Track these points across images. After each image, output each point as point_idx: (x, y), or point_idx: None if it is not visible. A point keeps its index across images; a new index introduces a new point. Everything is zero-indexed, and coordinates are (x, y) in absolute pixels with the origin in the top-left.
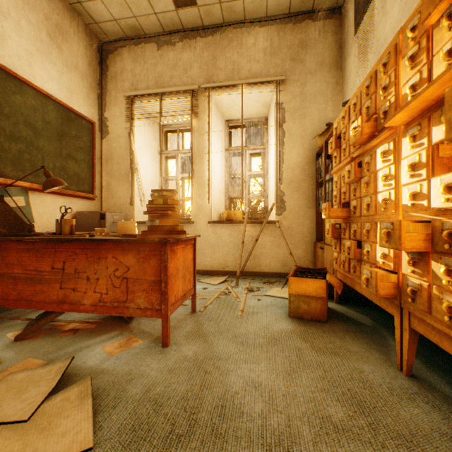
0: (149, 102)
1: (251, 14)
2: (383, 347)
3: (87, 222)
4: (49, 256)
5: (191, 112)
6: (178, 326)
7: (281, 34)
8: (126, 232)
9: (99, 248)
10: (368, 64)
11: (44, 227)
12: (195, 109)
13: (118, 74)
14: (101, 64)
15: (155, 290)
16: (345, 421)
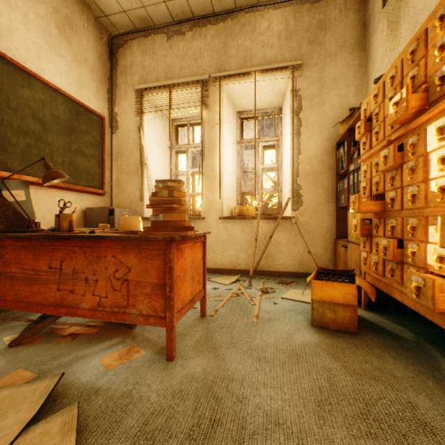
0: (158, 94)
1: None
2: (436, 371)
3: (96, 218)
4: (47, 254)
5: (201, 103)
6: (185, 334)
7: (297, 16)
8: (130, 228)
9: (98, 246)
10: (400, 37)
11: (53, 223)
12: (205, 100)
13: (127, 68)
14: (111, 58)
15: (158, 295)
16: None
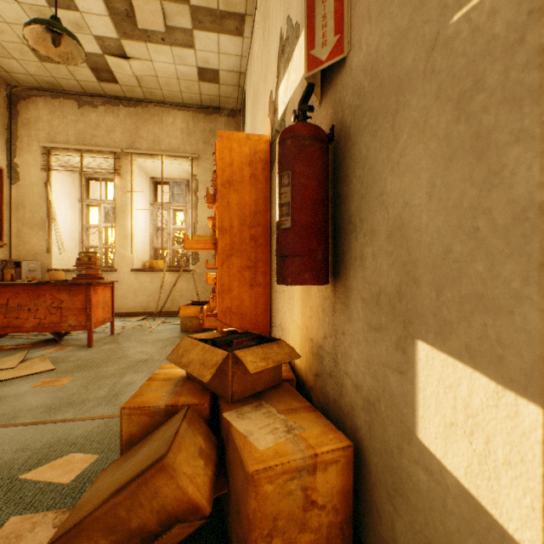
0: (69, 156)
1: (170, 99)
2: None
3: None
4: None
5: (114, 172)
6: (99, 341)
7: (196, 120)
8: (58, 278)
9: (40, 289)
10: None
11: None
12: (118, 169)
13: (32, 122)
14: (10, 108)
15: (82, 314)
16: None
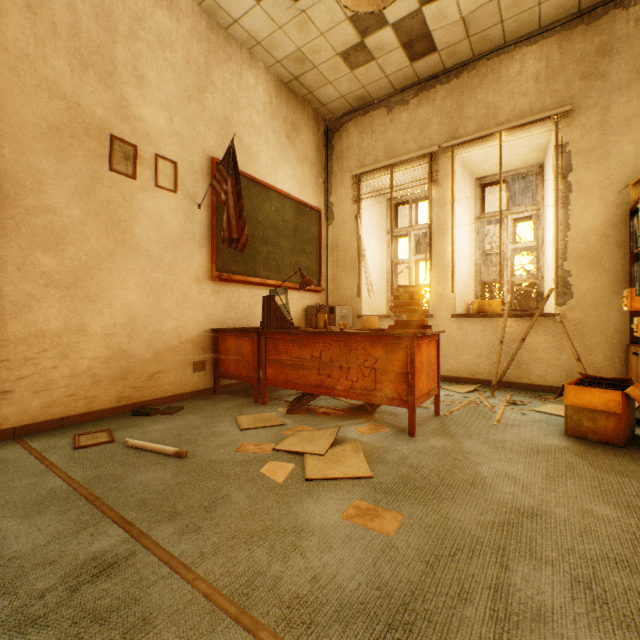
0: (377, 177)
1: (514, 34)
2: None
3: None
4: (309, 346)
5: (428, 181)
6: (421, 424)
7: (564, 46)
8: (369, 326)
9: (350, 340)
10: None
11: None
12: (433, 175)
13: (343, 153)
14: (326, 146)
15: (401, 382)
16: (608, 516)
